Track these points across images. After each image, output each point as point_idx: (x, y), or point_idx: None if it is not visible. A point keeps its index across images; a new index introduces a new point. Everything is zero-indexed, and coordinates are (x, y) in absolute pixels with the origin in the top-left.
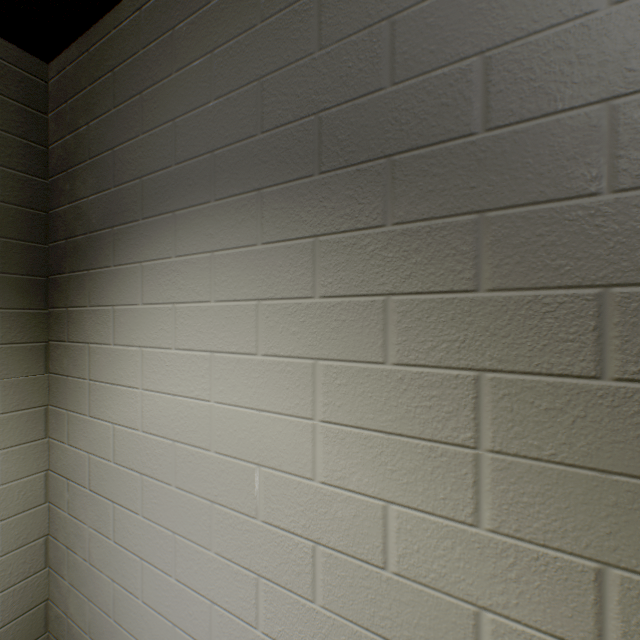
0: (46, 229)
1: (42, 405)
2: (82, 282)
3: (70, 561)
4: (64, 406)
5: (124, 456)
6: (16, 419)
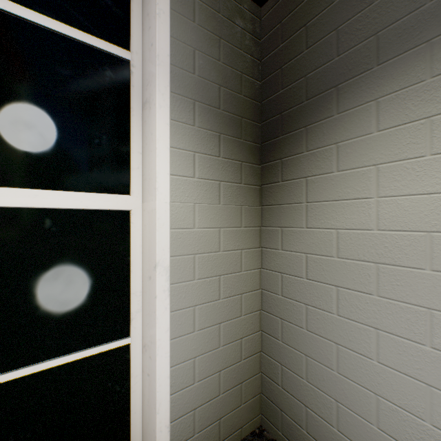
0: (259, 114)
1: (258, 226)
2: (297, 137)
3: (283, 328)
4: (277, 225)
5: (351, 252)
6: (249, 232)
